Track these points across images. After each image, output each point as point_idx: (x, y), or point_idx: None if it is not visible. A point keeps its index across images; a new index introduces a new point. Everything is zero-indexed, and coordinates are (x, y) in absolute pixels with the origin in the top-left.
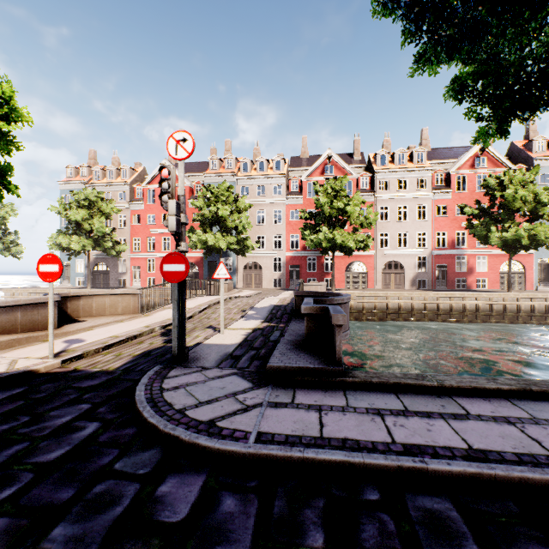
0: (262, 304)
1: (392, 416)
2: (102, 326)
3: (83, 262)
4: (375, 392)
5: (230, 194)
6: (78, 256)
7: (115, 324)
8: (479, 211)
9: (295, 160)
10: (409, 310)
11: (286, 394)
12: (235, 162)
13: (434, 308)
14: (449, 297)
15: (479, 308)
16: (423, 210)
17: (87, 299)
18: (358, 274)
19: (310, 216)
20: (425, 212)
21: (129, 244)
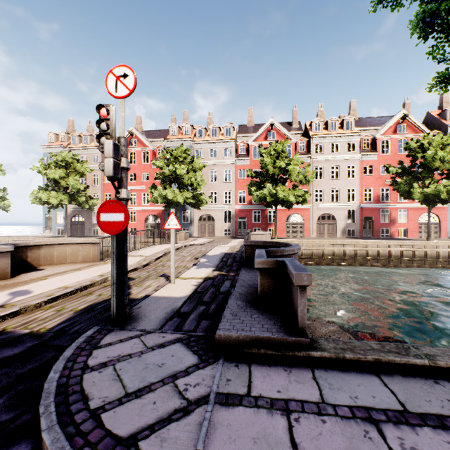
0: (213, 252)
1: (392, 425)
2: (58, 275)
3: (62, 214)
4: (352, 373)
5: (187, 155)
6: (58, 209)
7: (71, 273)
8: (401, 170)
9: (242, 128)
10: (342, 256)
11: (240, 376)
12: (191, 129)
13: (364, 254)
14: (376, 244)
15: (403, 254)
16: (352, 170)
17: (48, 248)
18: (297, 225)
19: (255, 175)
20: (353, 171)
21: (101, 199)
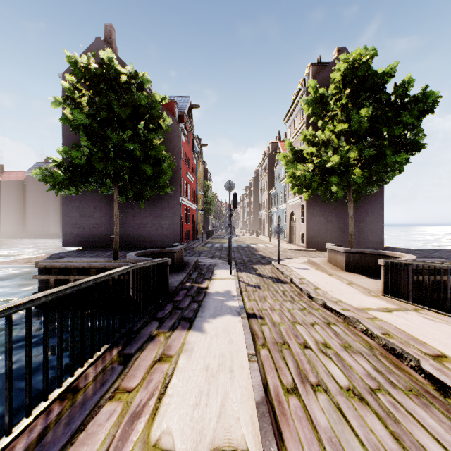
0: (227, 324)
1: None
2: (338, 278)
3: None
4: None
5: None
6: None
7: (337, 279)
8: None
9: None
10: None
11: None
12: None
13: None
14: None
15: None
16: None
17: None
18: None
19: None
20: None
21: None
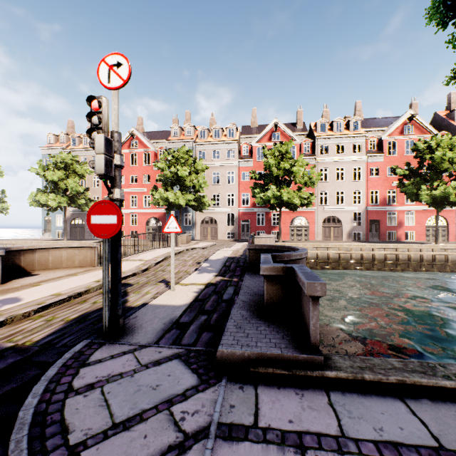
0: (216, 256)
1: None
2: (52, 280)
3: (62, 217)
4: (373, 397)
5: (189, 157)
6: (57, 211)
7: (66, 278)
8: (409, 172)
9: (246, 129)
10: (348, 260)
11: (245, 402)
12: (194, 130)
13: (370, 258)
14: (383, 248)
15: (411, 258)
16: (357, 172)
17: (42, 252)
18: (301, 228)
19: (259, 176)
20: (359, 173)
21: None
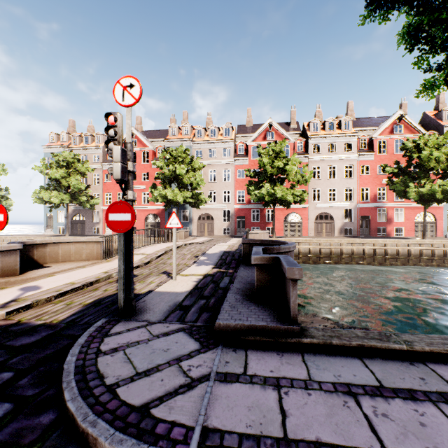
0: (212, 251)
1: (368, 397)
2: (64, 272)
3: (63, 213)
4: (337, 357)
5: (186, 156)
6: (59, 208)
7: (76, 270)
8: (398, 170)
9: (241, 128)
10: (339, 255)
11: (237, 359)
12: (191, 129)
13: (360, 252)
14: (373, 243)
15: (399, 252)
16: (349, 170)
17: (53, 247)
18: (295, 224)
19: (254, 174)
20: (351, 171)
21: (101, 199)
